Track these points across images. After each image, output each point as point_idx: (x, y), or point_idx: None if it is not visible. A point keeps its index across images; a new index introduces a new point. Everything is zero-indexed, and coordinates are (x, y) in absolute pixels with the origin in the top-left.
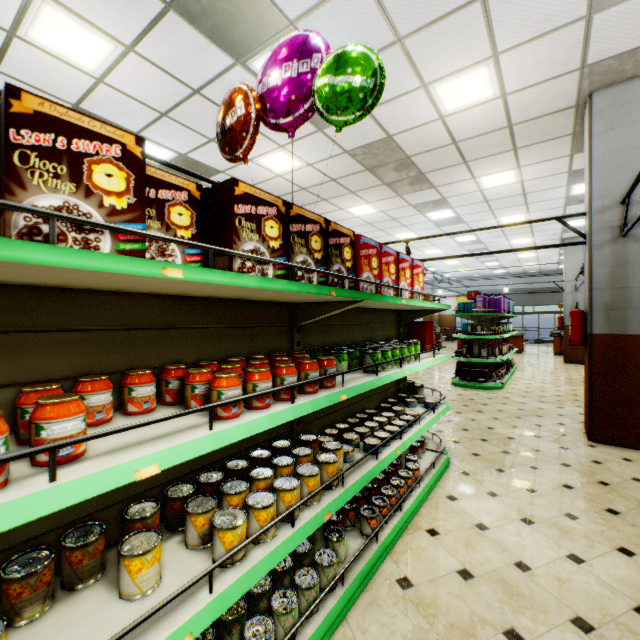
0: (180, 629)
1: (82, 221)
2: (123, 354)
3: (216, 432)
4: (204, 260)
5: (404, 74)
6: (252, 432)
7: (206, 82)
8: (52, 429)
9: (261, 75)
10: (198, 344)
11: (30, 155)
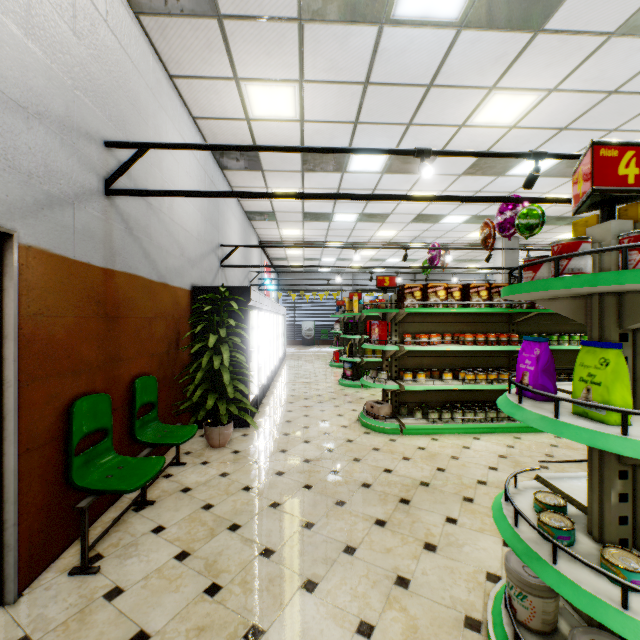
0: (455, 386)
1: (437, 303)
2: (443, 329)
3: (463, 347)
4: (463, 304)
5: (633, 136)
6: (474, 349)
7: (483, 187)
8: (432, 339)
9: (496, 215)
10: (464, 328)
11: (430, 293)
